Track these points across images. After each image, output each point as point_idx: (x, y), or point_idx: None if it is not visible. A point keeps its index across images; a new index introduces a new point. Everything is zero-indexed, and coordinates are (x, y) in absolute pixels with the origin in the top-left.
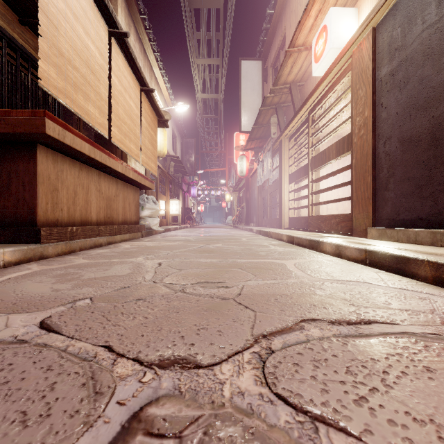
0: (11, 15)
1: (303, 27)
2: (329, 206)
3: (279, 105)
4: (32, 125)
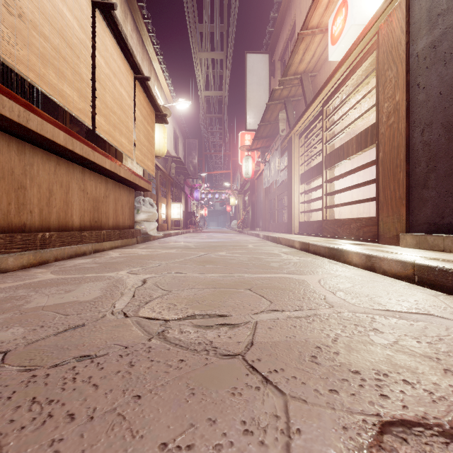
0: None
1: (318, 4)
2: (343, 209)
3: (289, 99)
4: None
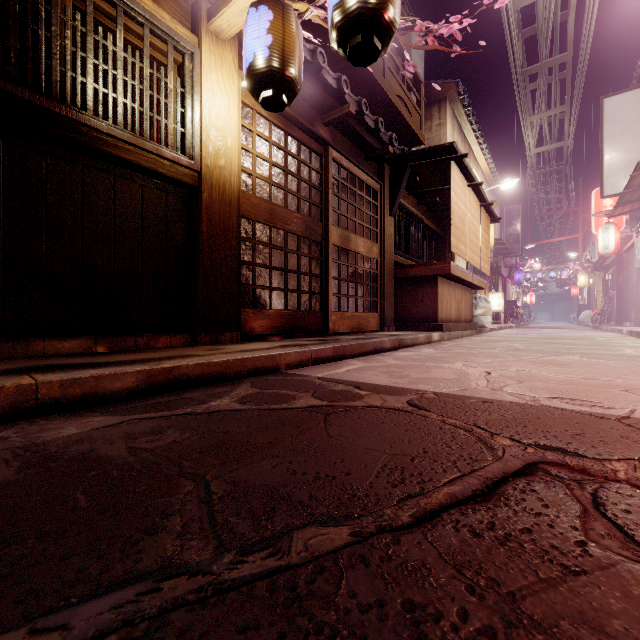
0: (405, 193)
1: None
2: None
3: None
4: (443, 269)
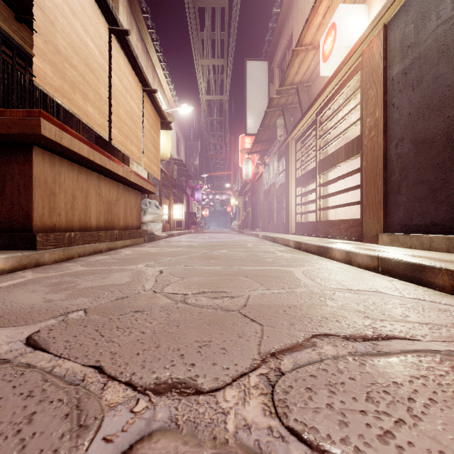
0: (7, 12)
1: (311, 25)
2: (338, 211)
3: (286, 107)
4: (27, 125)
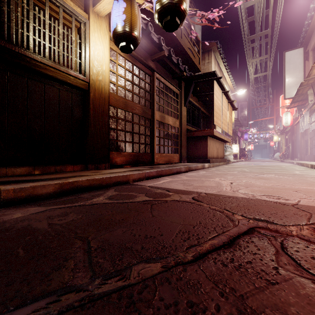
0: (192, 95)
1: None
2: None
3: (314, 83)
4: (210, 133)
